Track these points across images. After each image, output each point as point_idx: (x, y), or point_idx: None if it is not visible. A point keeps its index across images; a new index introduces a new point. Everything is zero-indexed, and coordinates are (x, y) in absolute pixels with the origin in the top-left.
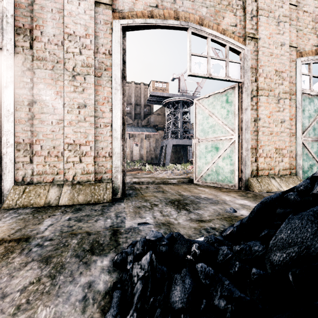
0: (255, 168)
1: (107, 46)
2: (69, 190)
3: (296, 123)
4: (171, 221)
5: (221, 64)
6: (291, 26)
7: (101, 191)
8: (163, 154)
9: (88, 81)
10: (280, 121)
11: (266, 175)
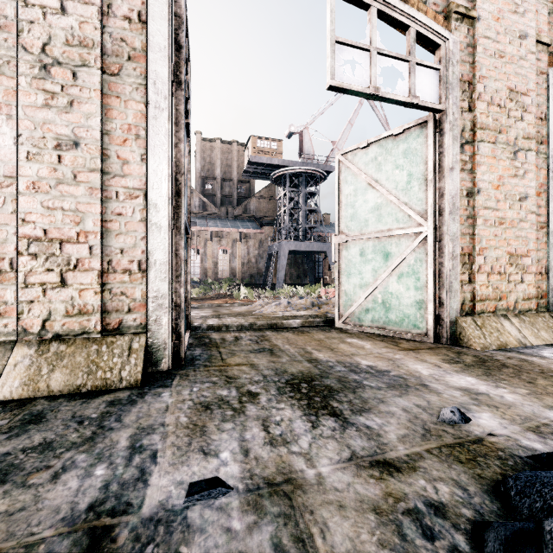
0: (469, 297)
1: (134, 2)
2: (29, 358)
3: (548, 202)
4: (296, 469)
5: (399, 69)
6: (539, 0)
7: (115, 357)
8: (272, 268)
9: (84, 83)
10: (518, 198)
11: (491, 311)
